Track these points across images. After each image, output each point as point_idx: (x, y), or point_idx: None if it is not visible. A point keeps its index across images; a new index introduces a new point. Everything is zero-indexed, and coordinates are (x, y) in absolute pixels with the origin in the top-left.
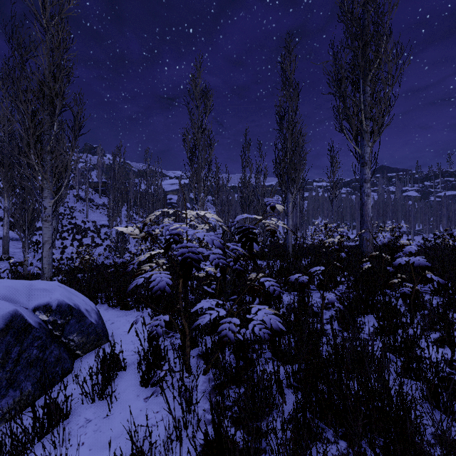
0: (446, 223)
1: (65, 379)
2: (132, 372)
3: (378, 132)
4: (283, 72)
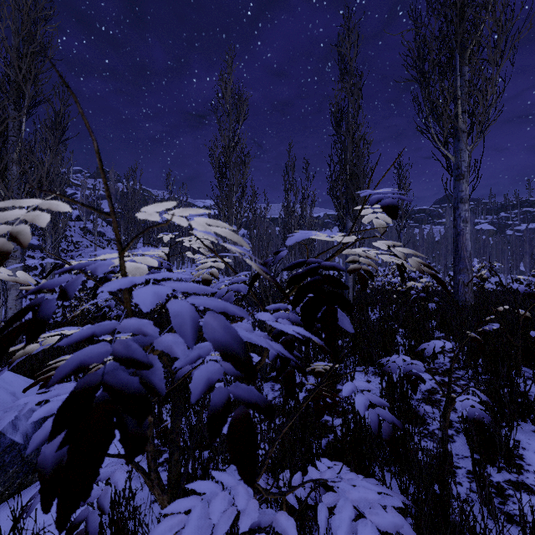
0: (529, 261)
1: None
2: None
3: (481, 130)
4: (341, 58)
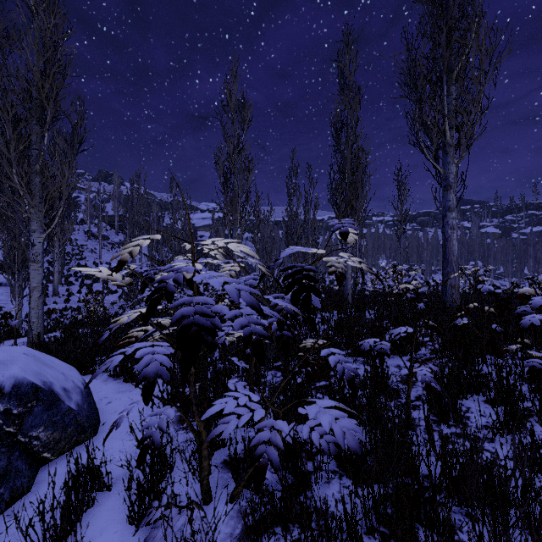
0: (533, 265)
1: (15, 505)
2: (120, 495)
3: (467, 145)
4: (341, 72)
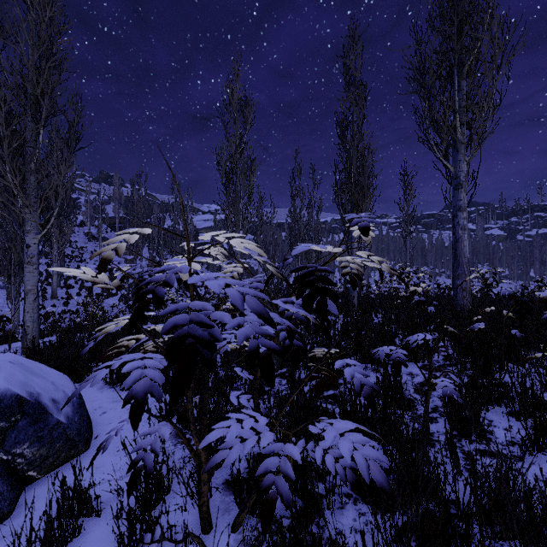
0: (539, 267)
1: None
2: (111, 521)
3: (479, 142)
4: (346, 69)
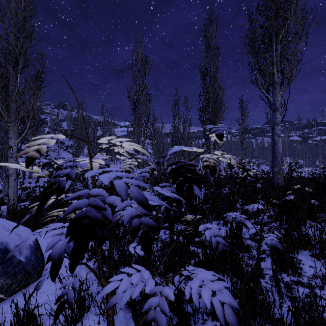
0: (321, 159)
1: None
2: None
3: (288, 82)
4: (206, 38)
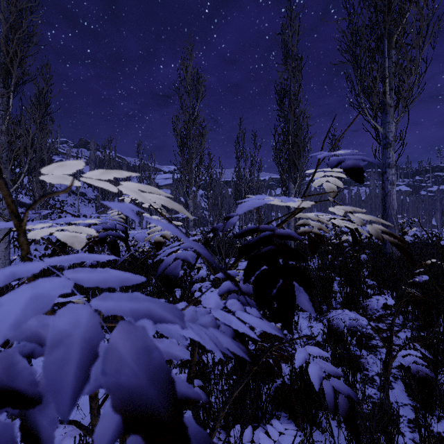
0: (439, 217)
1: None
2: None
3: (406, 105)
4: (284, 44)
